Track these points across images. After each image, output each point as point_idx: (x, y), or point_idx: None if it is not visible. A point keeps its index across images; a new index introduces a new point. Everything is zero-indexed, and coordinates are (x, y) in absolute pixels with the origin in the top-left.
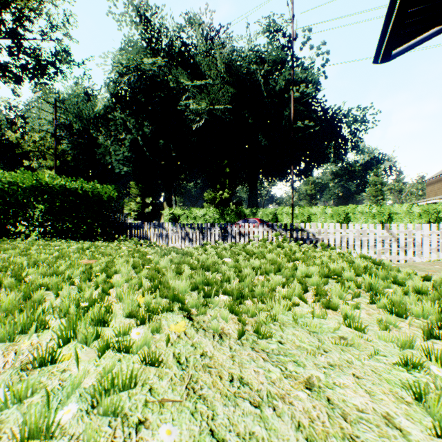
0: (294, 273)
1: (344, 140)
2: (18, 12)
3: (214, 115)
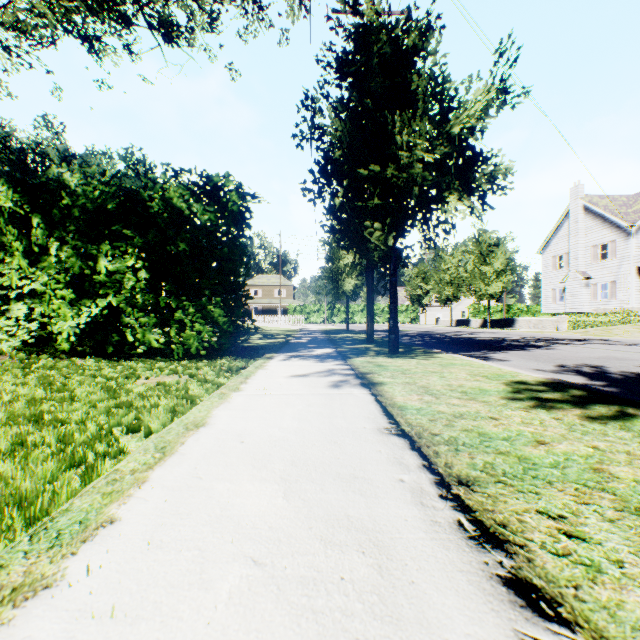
0: None
1: None
2: None
3: None
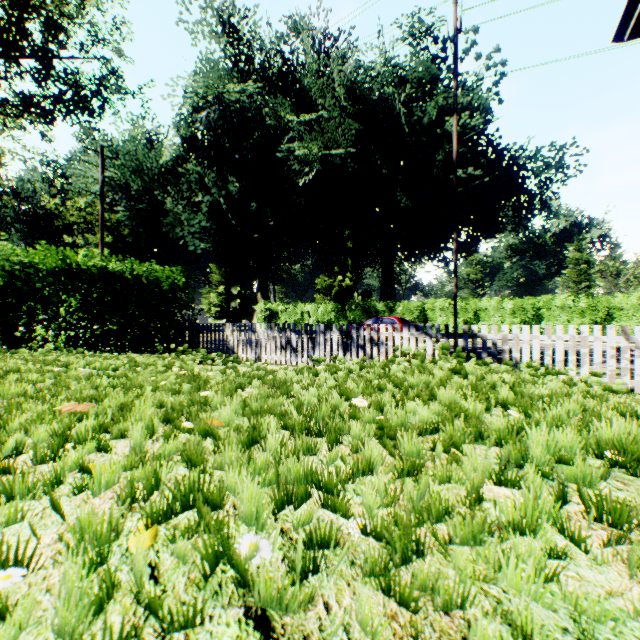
0: (527, 452)
1: (530, 197)
2: (49, 20)
3: (330, 164)
